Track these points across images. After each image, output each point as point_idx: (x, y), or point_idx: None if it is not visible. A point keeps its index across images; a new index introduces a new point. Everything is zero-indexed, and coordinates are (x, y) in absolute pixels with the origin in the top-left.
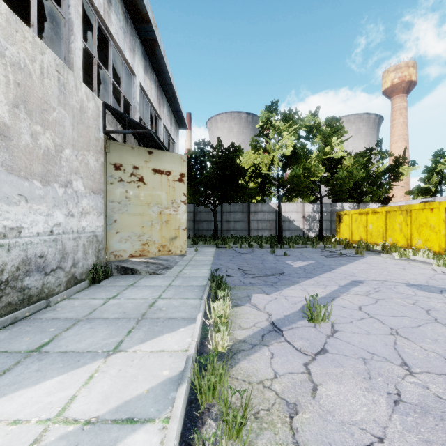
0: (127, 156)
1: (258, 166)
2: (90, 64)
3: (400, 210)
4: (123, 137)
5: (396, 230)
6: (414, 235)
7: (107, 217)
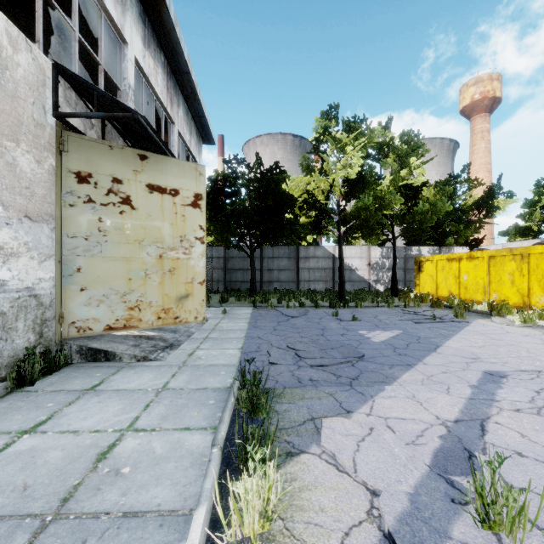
0: (100, 160)
1: (312, 193)
2: (64, 35)
3: (511, 255)
4: (101, 134)
5: (505, 282)
6: (534, 289)
7: (63, 263)
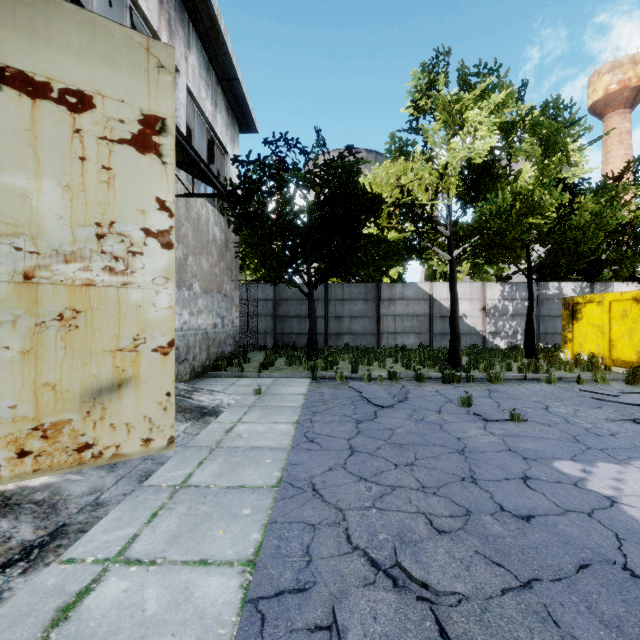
0: None
1: (408, 190)
2: None
3: None
4: None
5: None
6: None
7: None
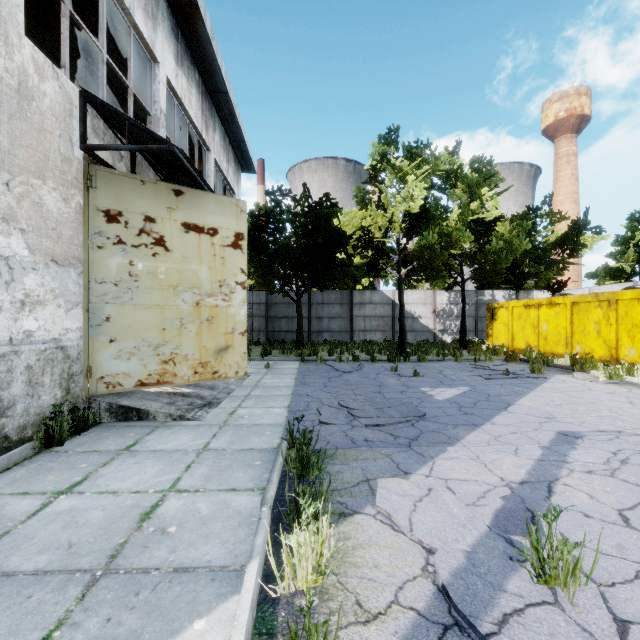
0: (131, 197)
1: (367, 229)
2: (85, 51)
3: (597, 301)
4: (130, 166)
5: (591, 332)
6: (622, 341)
7: (91, 312)
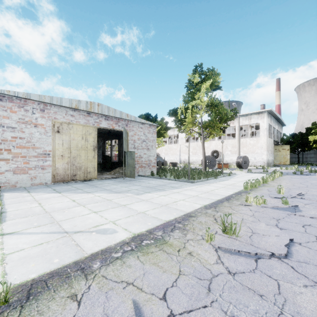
0: (277, 147)
1: (316, 140)
2: None
3: None
4: (275, 143)
5: None
6: None
7: (274, 157)
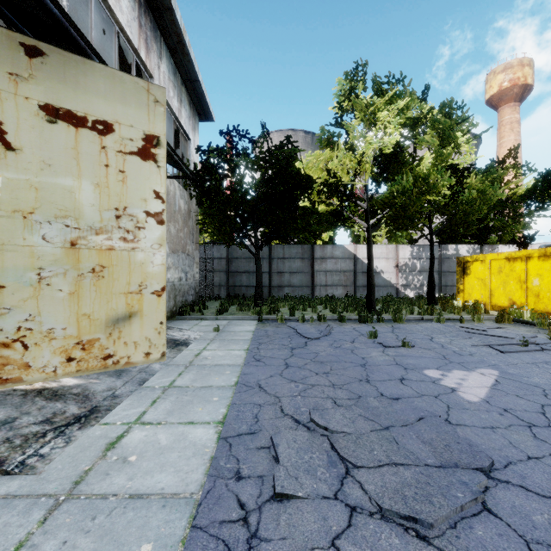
0: None
1: (334, 173)
2: None
3: None
4: None
5: None
6: None
7: None
